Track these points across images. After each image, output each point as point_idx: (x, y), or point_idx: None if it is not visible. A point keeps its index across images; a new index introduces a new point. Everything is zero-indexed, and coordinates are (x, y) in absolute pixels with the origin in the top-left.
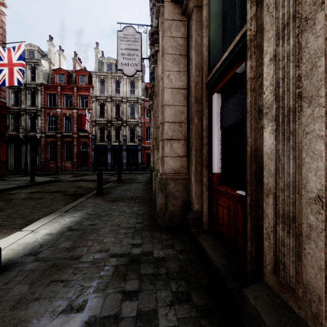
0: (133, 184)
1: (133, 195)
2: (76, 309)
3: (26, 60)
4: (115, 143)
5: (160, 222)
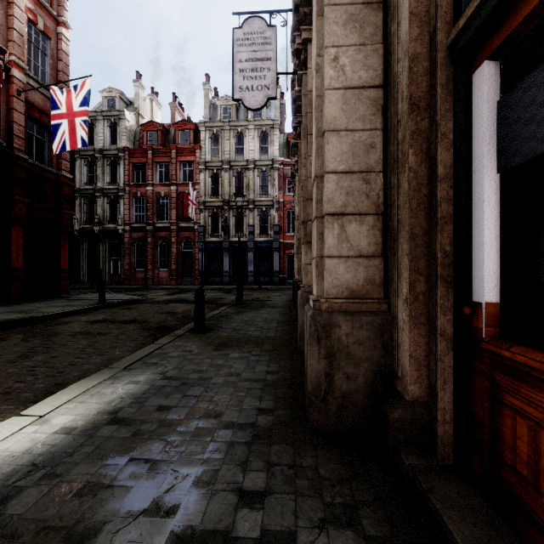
0: (262, 309)
1: (260, 334)
2: None
3: (104, 113)
4: (235, 238)
5: (315, 417)
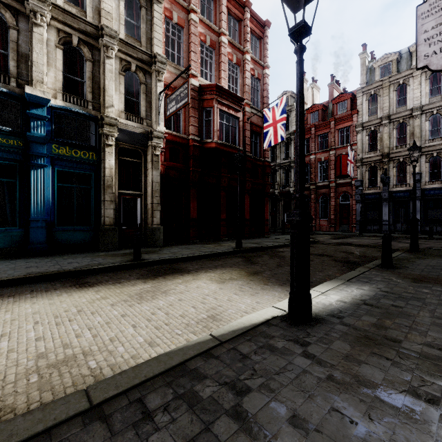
0: None
1: None
2: (424, 398)
3: None
4: (396, 188)
5: None
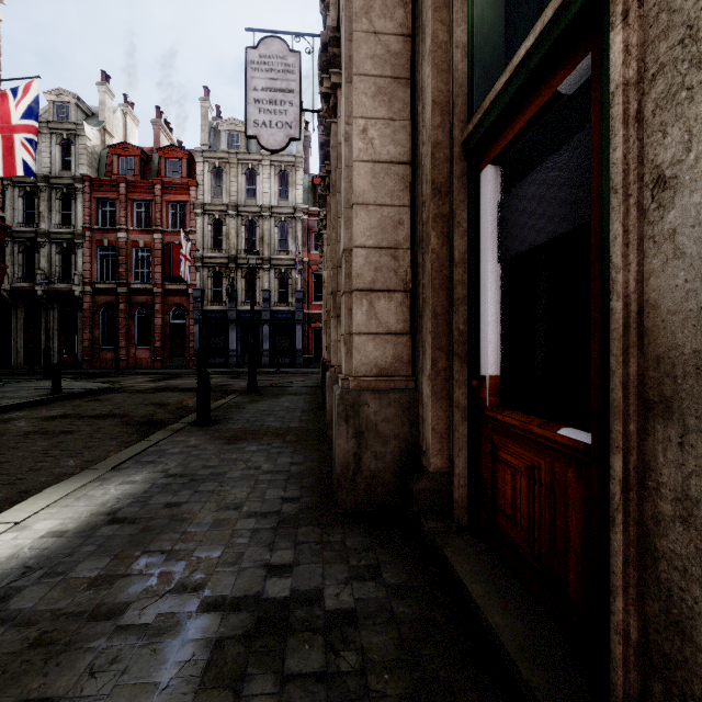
0: (282, 397)
1: (281, 425)
2: None
3: (51, 124)
4: (245, 306)
5: (344, 498)
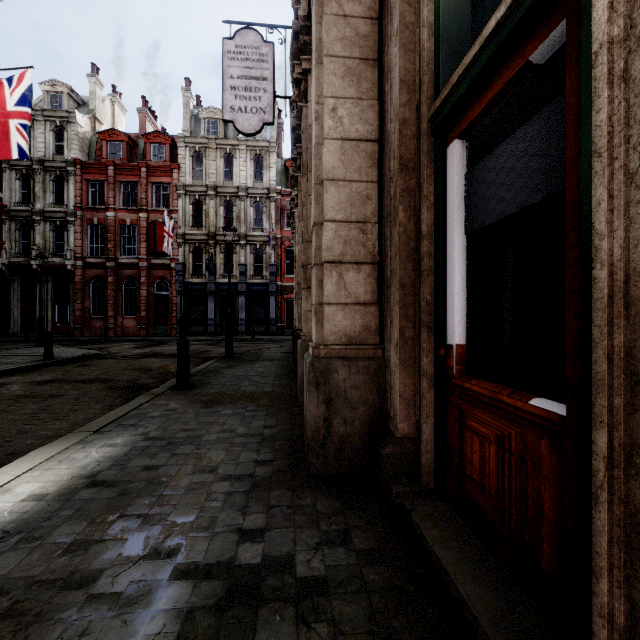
0: (257, 363)
1: (255, 389)
2: None
3: (45, 112)
4: (223, 279)
5: (314, 462)
